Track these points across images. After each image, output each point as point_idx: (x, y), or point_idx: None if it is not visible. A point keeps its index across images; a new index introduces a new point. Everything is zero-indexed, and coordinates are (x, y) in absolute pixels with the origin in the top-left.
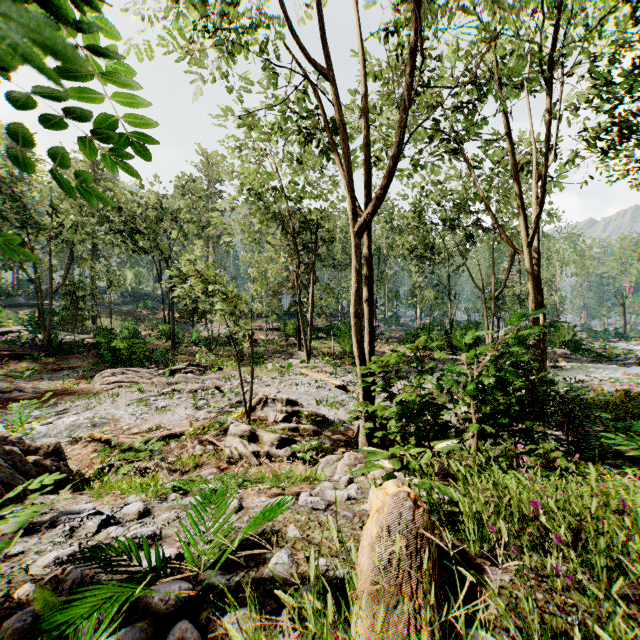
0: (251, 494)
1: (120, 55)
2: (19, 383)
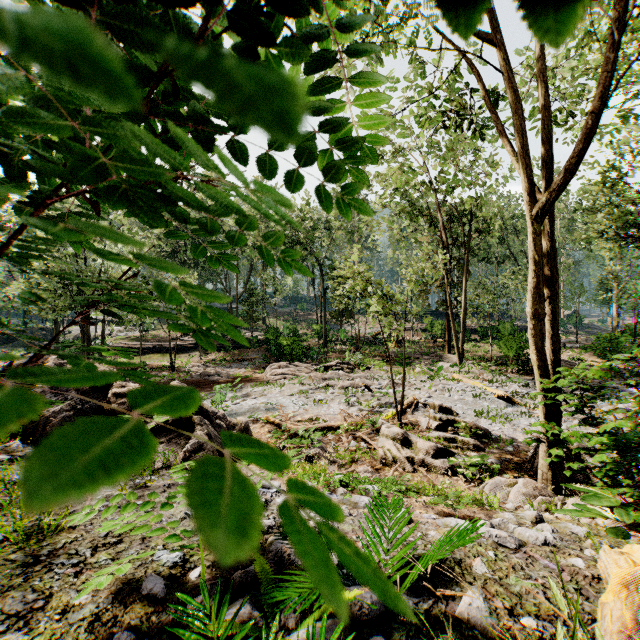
0: (417, 506)
1: (378, 47)
2: (217, 369)
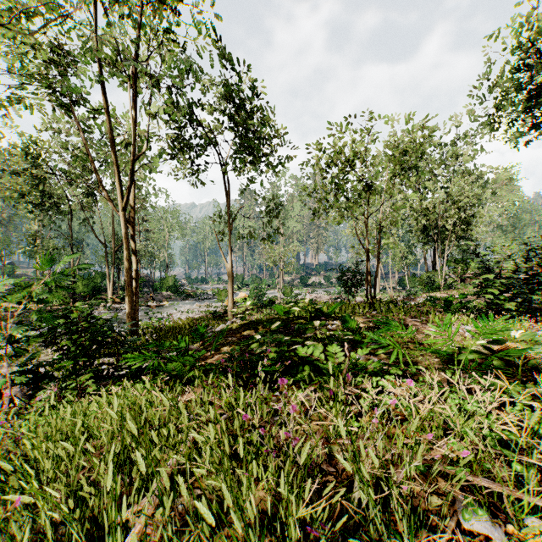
0: None
1: None
2: None
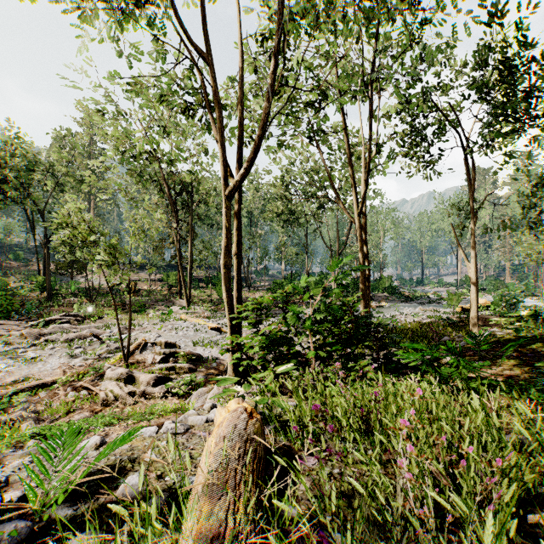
0: (117, 430)
1: None
2: None
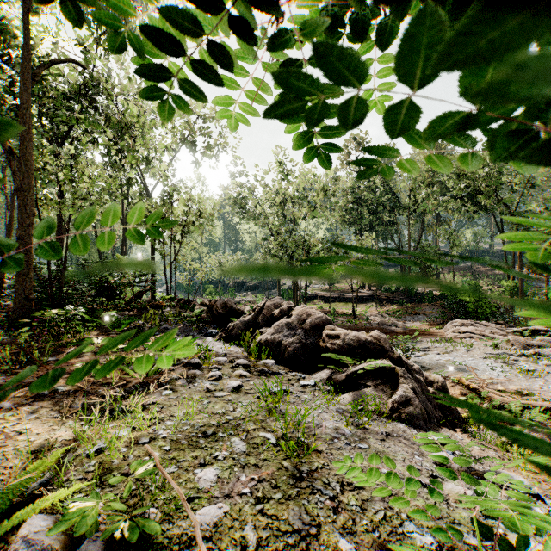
0: None
1: None
2: (392, 320)
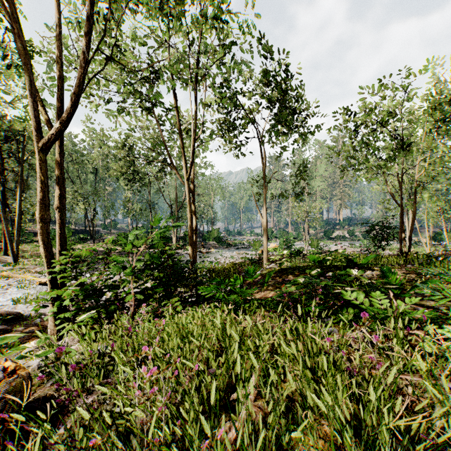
0: None
1: None
2: None
